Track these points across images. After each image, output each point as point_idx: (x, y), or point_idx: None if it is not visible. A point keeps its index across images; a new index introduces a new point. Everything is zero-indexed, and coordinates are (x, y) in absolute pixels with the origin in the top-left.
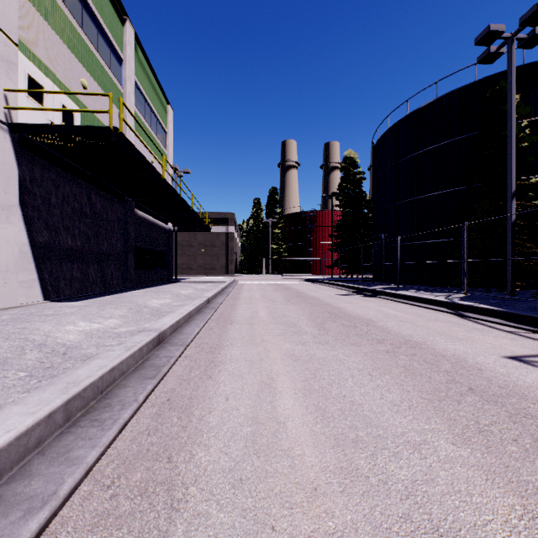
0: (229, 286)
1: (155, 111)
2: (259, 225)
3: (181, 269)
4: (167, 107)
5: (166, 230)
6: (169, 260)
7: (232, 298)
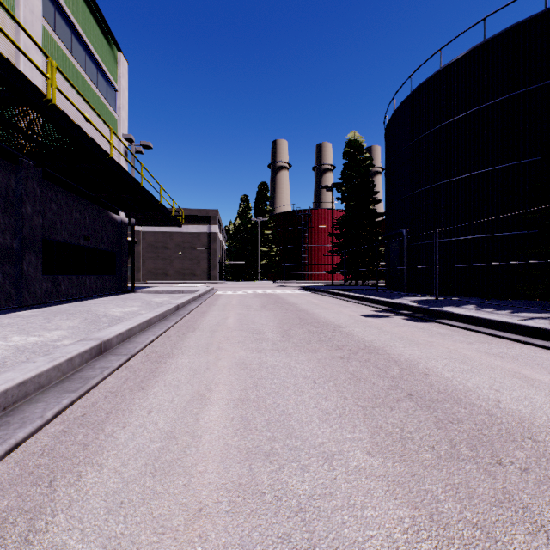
0: (198, 298)
1: (94, 50)
2: (247, 225)
3: (154, 275)
4: (118, 55)
5: (116, 222)
6: (120, 262)
7: (180, 329)
